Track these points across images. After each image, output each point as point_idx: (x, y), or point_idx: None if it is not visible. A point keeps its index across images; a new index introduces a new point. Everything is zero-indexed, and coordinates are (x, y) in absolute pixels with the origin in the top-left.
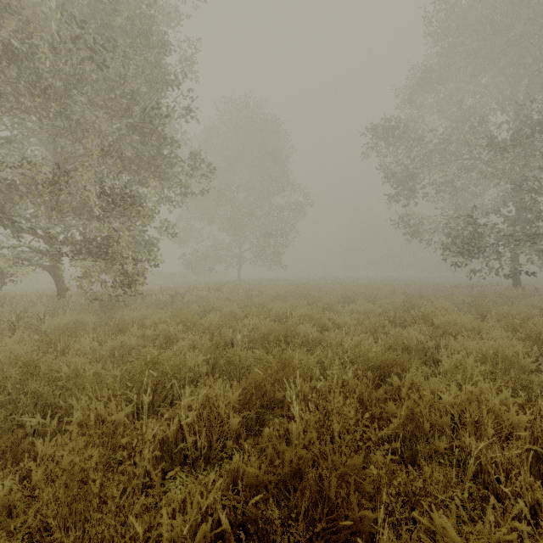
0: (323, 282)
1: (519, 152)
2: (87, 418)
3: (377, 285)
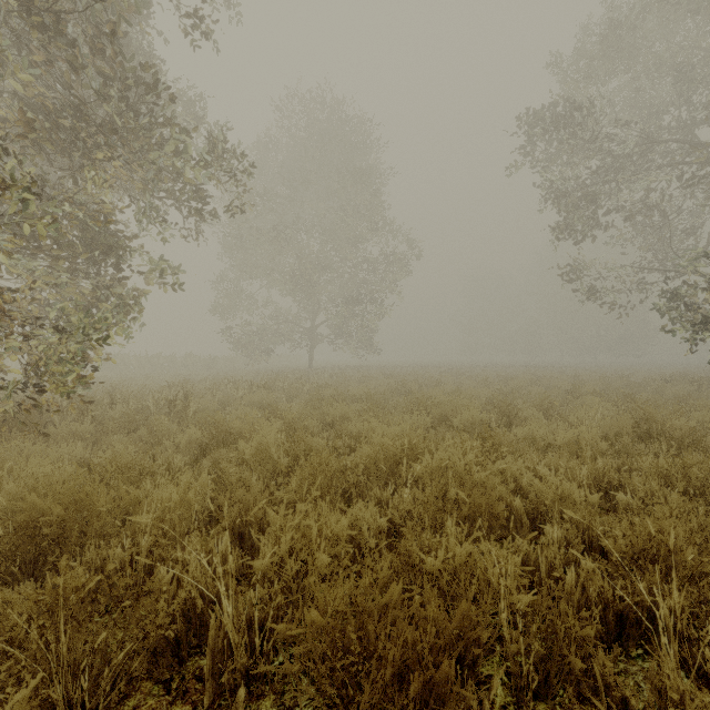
0: (436, 370)
1: None
2: None
3: (526, 377)
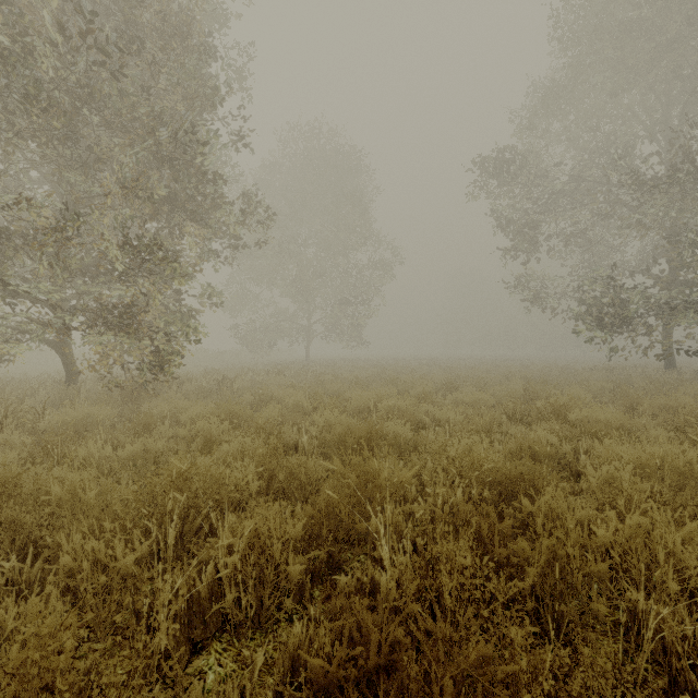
0: (417, 362)
1: (676, 192)
2: (81, 565)
3: (487, 367)
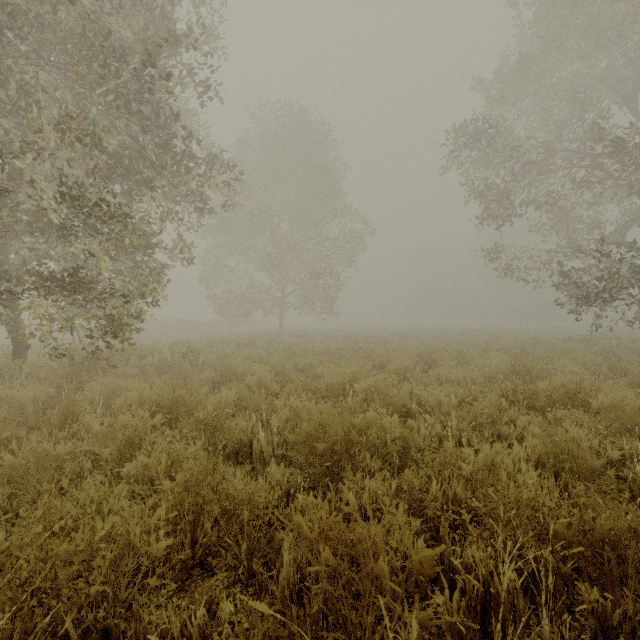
0: (387, 333)
1: None
2: None
3: (457, 338)
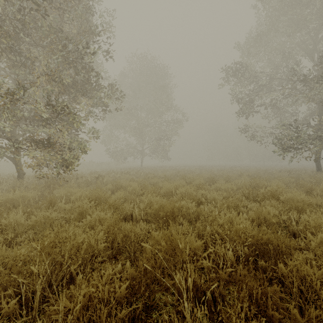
0: (194, 168)
1: None
2: None
3: (228, 170)
